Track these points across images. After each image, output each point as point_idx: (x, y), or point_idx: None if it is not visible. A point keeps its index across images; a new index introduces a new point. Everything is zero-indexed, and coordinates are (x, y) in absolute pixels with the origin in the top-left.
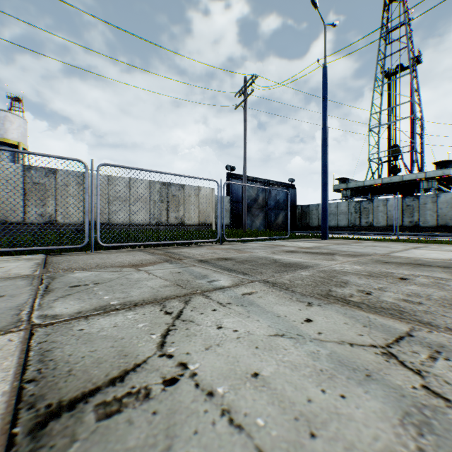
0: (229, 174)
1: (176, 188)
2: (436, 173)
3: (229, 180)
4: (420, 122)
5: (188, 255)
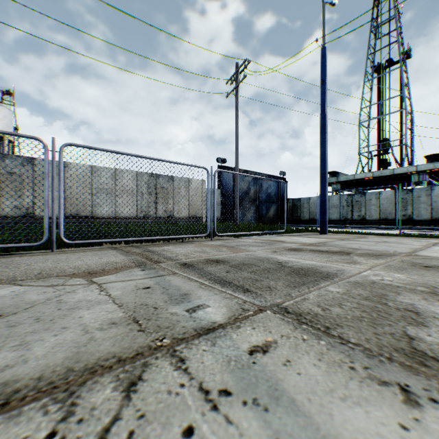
0: (220, 167)
1: (164, 180)
2: (428, 166)
3: (220, 173)
4: (410, 116)
5: (171, 255)
